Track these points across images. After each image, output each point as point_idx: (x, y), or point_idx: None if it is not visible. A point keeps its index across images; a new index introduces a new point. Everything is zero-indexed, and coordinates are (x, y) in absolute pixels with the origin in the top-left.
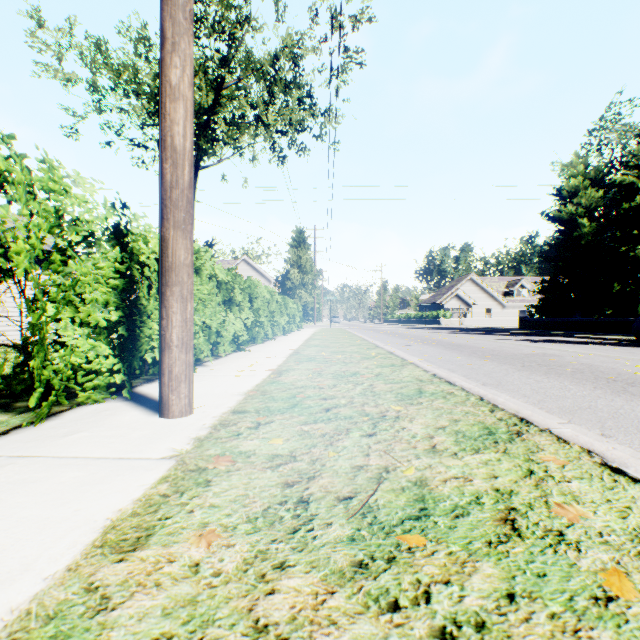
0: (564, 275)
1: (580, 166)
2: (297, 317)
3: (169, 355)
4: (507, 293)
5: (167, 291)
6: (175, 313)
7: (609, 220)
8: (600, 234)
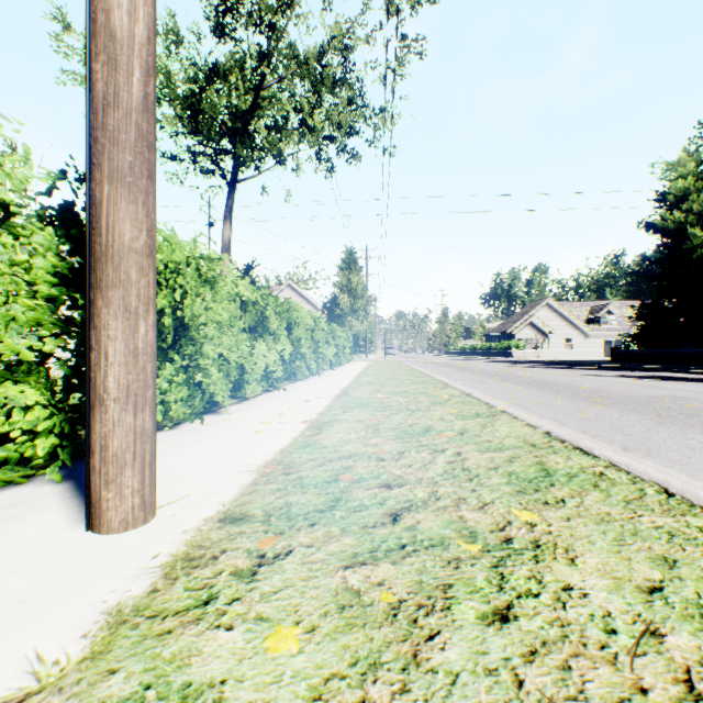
0: (669, 297)
1: (691, 164)
2: (347, 348)
3: (101, 417)
4: (591, 320)
5: (98, 298)
6: (112, 339)
7: None
8: None
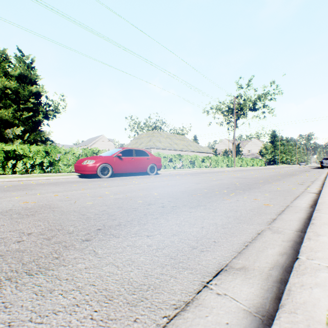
0: None
1: None
2: (260, 163)
3: (234, 165)
4: None
5: (234, 162)
6: (234, 163)
7: None
8: None
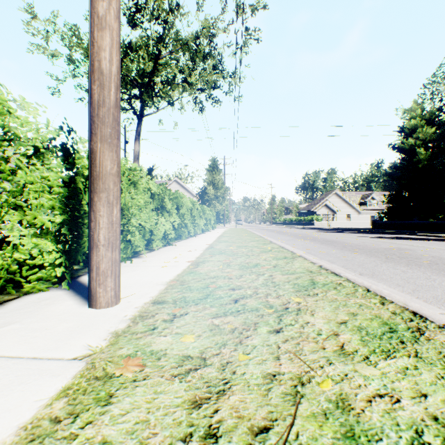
0: (406, 190)
1: (418, 110)
2: (212, 220)
3: (96, 253)
4: (362, 203)
5: (95, 197)
6: (102, 216)
7: (441, 149)
8: (433, 159)
